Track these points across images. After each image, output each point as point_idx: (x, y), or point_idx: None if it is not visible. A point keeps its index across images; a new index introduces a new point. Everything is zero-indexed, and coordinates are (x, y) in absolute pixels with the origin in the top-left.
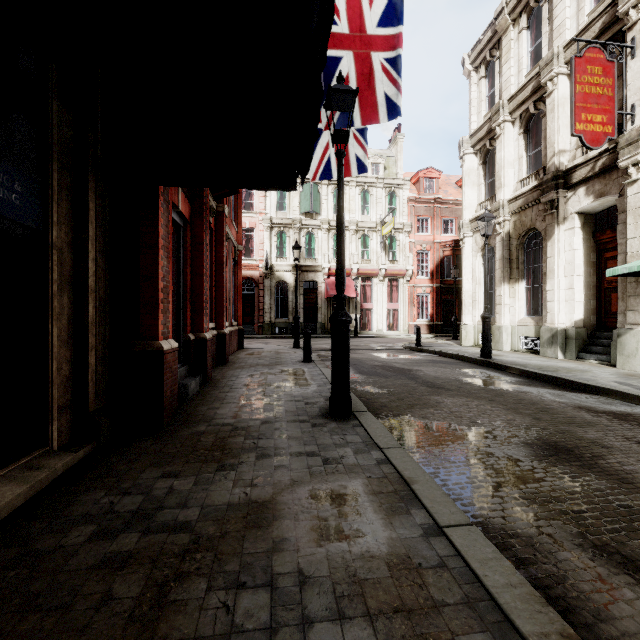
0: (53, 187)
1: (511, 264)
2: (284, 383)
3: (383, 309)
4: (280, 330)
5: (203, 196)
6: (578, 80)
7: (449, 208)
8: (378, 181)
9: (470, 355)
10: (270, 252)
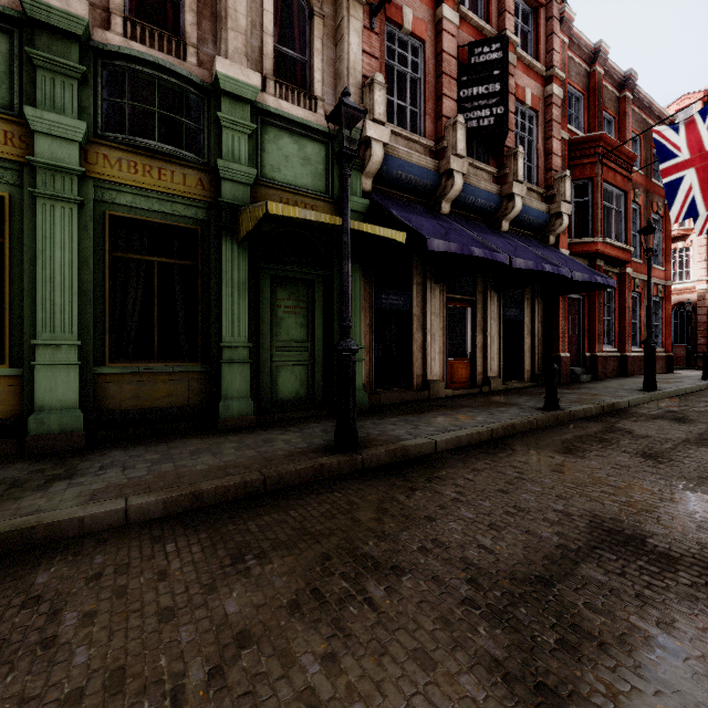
0: (525, 307)
1: None
2: None
3: None
4: None
5: None
6: None
7: None
8: None
9: None
10: None
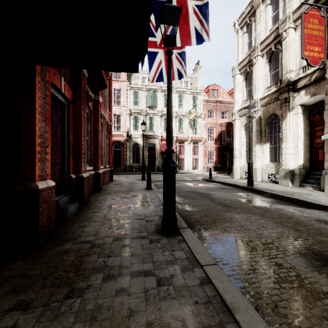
0: None
1: (261, 134)
2: (133, 205)
3: (190, 158)
4: (135, 169)
5: (81, 86)
6: (305, 26)
7: (224, 105)
8: (187, 90)
9: (240, 184)
10: (130, 127)
